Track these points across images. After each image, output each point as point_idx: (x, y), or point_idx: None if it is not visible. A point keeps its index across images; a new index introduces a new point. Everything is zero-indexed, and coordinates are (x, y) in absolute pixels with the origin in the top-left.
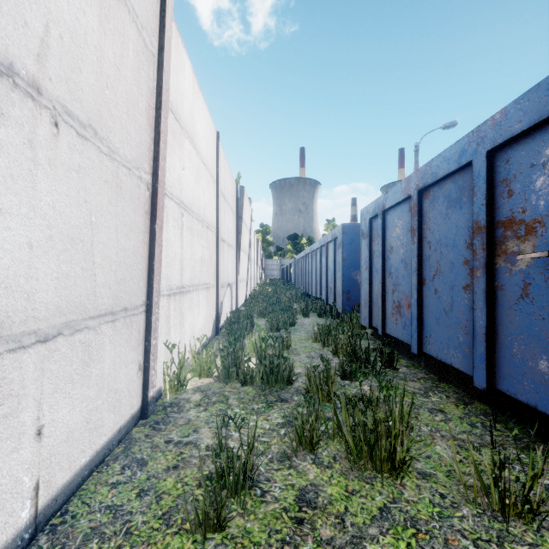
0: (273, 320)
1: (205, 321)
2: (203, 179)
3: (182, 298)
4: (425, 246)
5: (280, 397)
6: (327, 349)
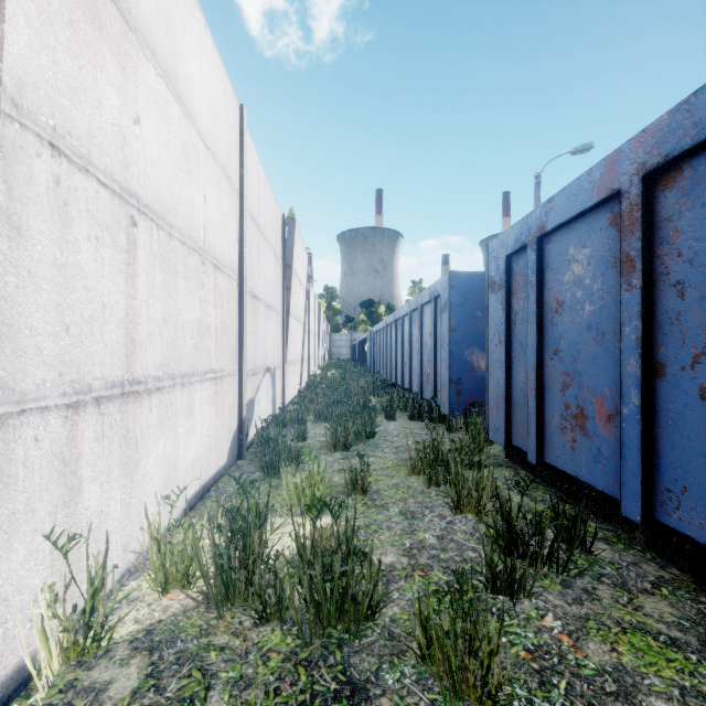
0: (338, 430)
1: (210, 440)
2: (205, 174)
3: (132, 407)
4: (662, 293)
5: (347, 675)
6: (436, 492)
